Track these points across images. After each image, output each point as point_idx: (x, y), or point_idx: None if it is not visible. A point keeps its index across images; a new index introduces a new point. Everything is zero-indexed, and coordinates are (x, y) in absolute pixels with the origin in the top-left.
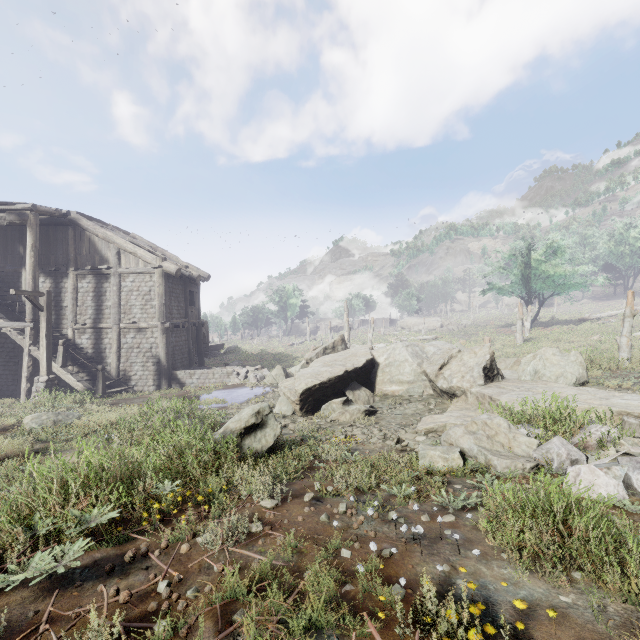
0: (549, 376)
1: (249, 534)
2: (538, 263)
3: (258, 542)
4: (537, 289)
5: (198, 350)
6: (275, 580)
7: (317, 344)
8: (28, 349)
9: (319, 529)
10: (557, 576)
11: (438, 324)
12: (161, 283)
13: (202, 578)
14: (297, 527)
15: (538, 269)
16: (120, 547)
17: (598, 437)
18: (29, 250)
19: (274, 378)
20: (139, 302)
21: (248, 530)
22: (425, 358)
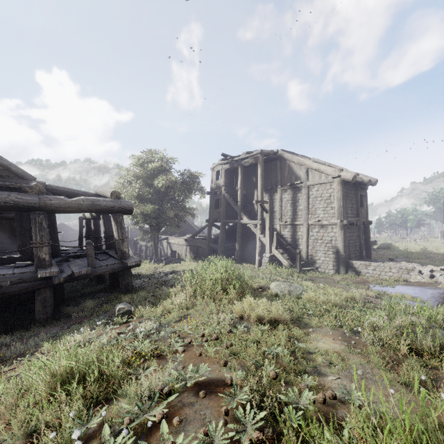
0: None
1: None
2: None
3: None
4: None
5: (365, 244)
6: None
7: None
8: (259, 236)
9: None
10: None
11: None
12: (339, 189)
13: None
14: None
15: None
16: None
17: None
18: (259, 177)
19: None
20: (321, 205)
21: None
22: None
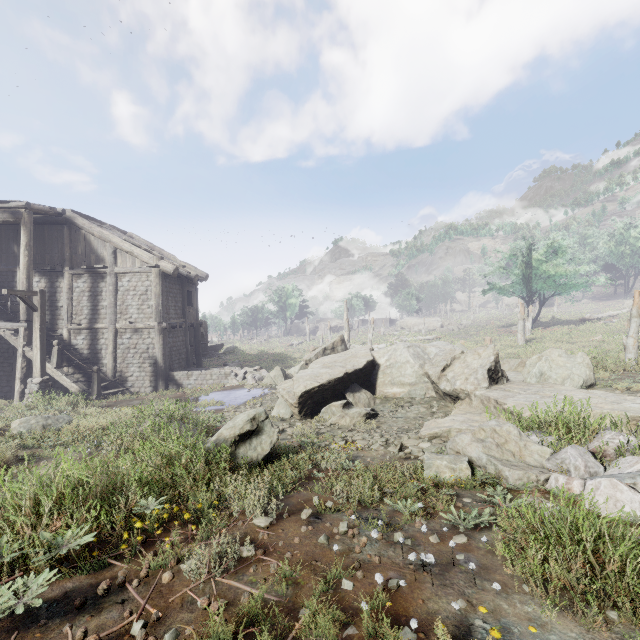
0: (555, 378)
1: (240, 559)
2: (539, 263)
3: (249, 570)
4: (538, 289)
5: (196, 351)
6: (266, 620)
7: (316, 344)
8: (22, 350)
9: (317, 553)
10: (592, 618)
11: (438, 324)
12: (158, 283)
13: (184, 616)
14: (293, 551)
15: (539, 269)
16: (95, 575)
17: (616, 446)
18: (23, 249)
19: (273, 379)
20: (135, 302)
21: (239, 554)
22: (427, 359)
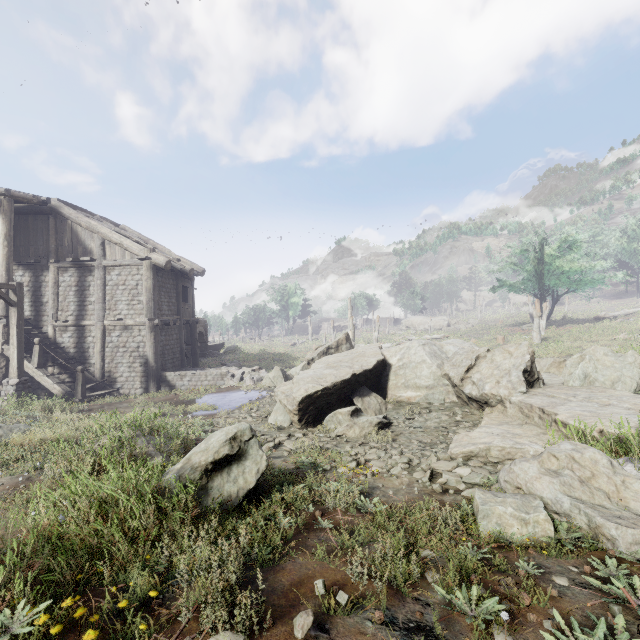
0: (603, 381)
1: None
2: (552, 258)
3: None
4: (551, 286)
5: (192, 350)
6: None
7: (319, 344)
8: (1, 348)
9: None
10: None
11: (445, 323)
12: (149, 276)
13: None
14: None
15: (552, 265)
16: None
17: None
18: (2, 239)
19: (272, 380)
20: (125, 297)
21: None
22: (445, 359)
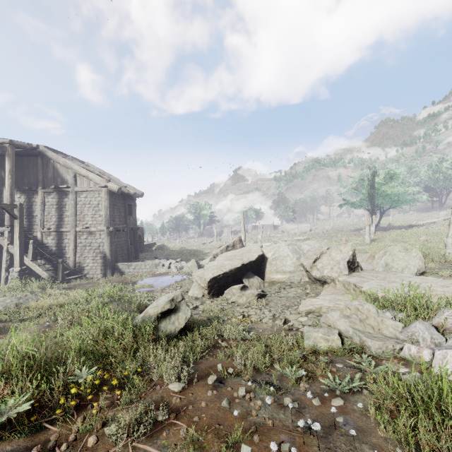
0: (397, 268)
1: (155, 422)
2: (380, 185)
3: (162, 433)
4: (379, 203)
5: (135, 247)
6: None
7: (222, 243)
8: (6, 247)
9: (220, 417)
10: None
11: (308, 229)
12: (106, 198)
13: None
14: (200, 414)
15: (380, 189)
16: (32, 438)
17: None
18: (7, 173)
19: (190, 268)
20: (90, 212)
21: (154, 418)
22: (302, 254)
